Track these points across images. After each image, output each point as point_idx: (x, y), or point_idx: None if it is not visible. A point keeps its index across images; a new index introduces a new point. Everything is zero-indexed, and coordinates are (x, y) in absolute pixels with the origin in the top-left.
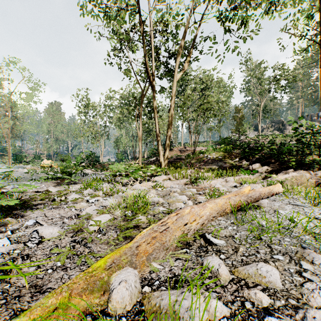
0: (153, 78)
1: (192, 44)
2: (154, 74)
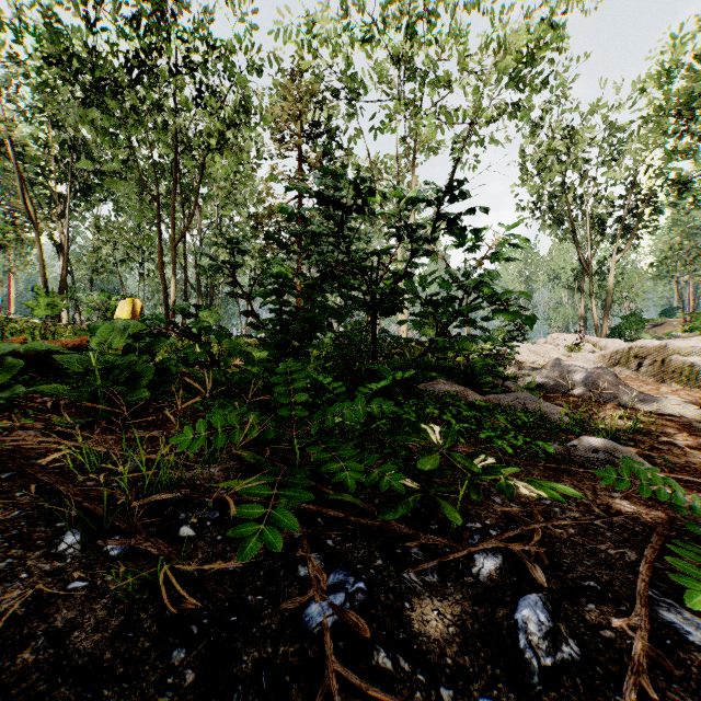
0: (588, 265)
1: (637, 220)
2: (590, 260)
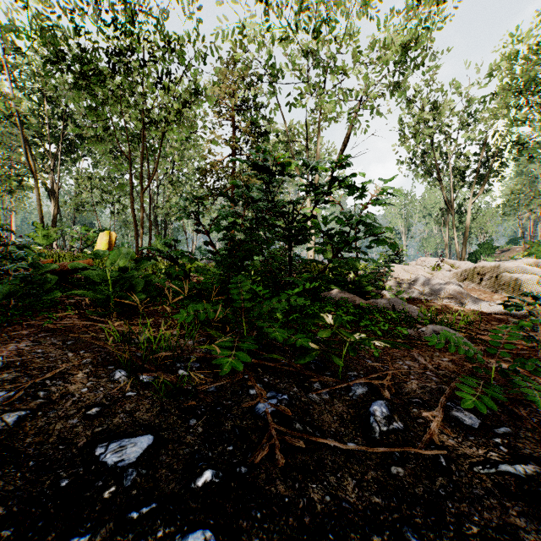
0: (451, 205)
1: (488, 172)
2: (452, 201)
